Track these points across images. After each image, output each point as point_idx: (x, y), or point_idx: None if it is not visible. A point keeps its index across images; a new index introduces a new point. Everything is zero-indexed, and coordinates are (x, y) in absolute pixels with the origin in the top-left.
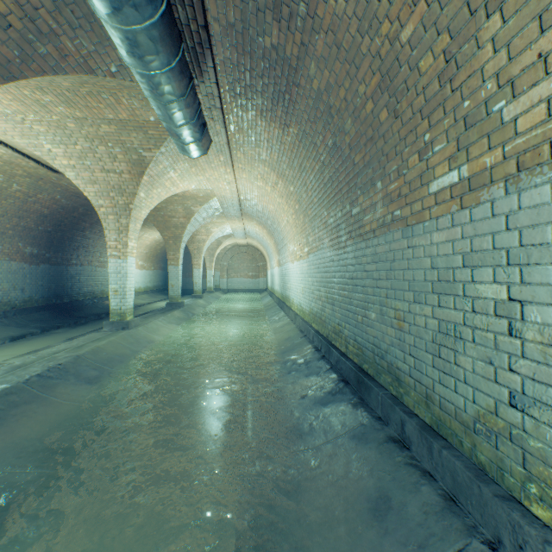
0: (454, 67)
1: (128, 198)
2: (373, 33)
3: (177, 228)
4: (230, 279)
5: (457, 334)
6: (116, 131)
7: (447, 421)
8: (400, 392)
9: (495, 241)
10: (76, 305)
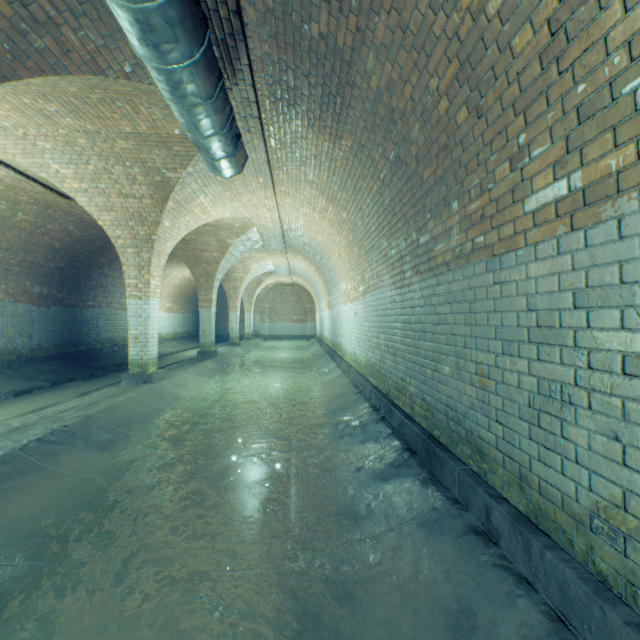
0: (563, 40)
1: (151, 228)
2: (450, 6)
3: (209, 264)
4: (272, 324)
5: (565, 397)
6: (134, 147)
7: (550, 511)
8: (483, 468)
9: (624, 273)
10: (93, 354)
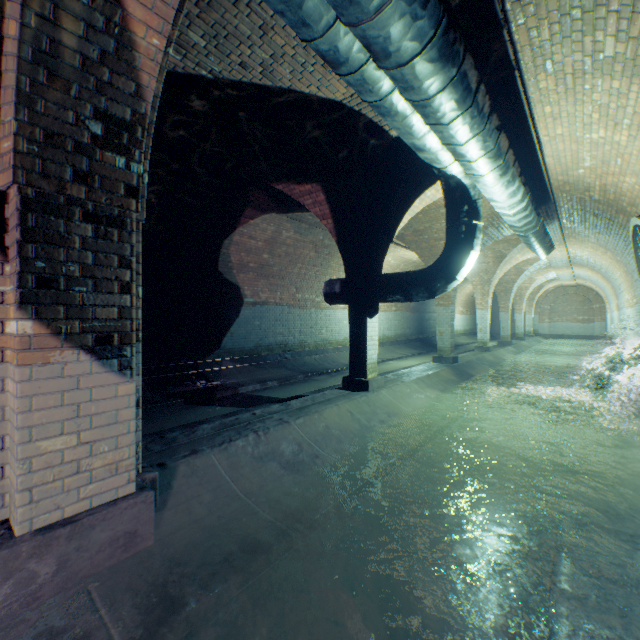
0: None
1: (490, 275)
2: None
3: (507, 284)
4: (551, 324)
5: None
6: (490, 245)
7: None
8: None
9: None
10: (428, 340)
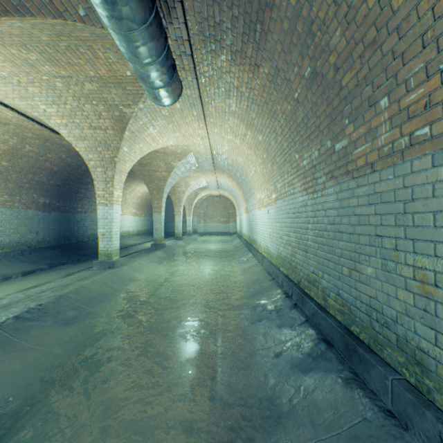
0: None
1: (113, 152)
2: None
3: (160, 181)
4: (206, 224)
5: None
6: (98, 89)
7: None
8: (426, 384)
9: None
10: (81, 245)
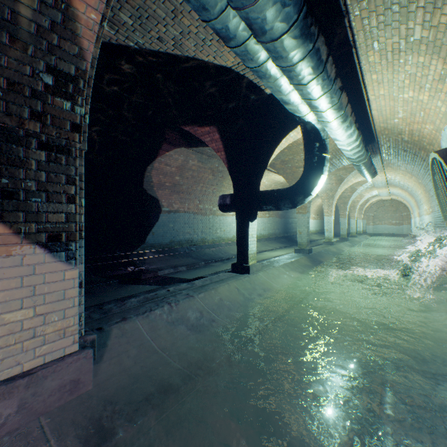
0: None
1: (333, 192)
2: None
3: (345, 198)
4: (374, 226)
5: None
6: (334, 172)
7: None
8: None
9: None
10: (291, 237)
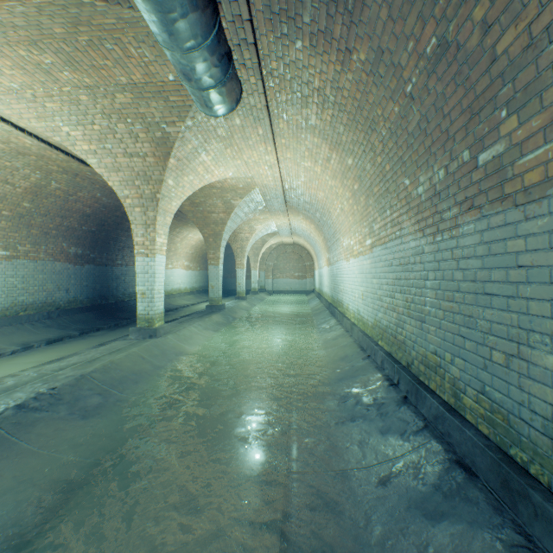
0: None
1: (155, 187)
2: None
3: (216, 225)
4: (276, 280)
5: None
6: (132, 101)
7: None
8: None
9: None
10: (121, 306)
